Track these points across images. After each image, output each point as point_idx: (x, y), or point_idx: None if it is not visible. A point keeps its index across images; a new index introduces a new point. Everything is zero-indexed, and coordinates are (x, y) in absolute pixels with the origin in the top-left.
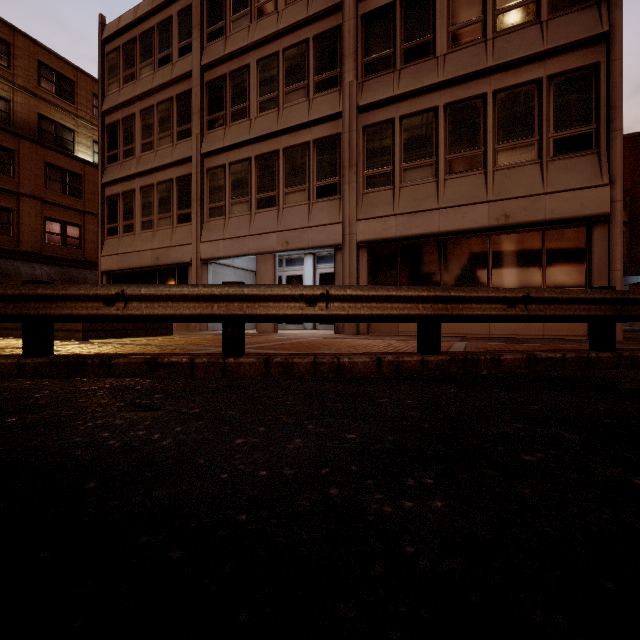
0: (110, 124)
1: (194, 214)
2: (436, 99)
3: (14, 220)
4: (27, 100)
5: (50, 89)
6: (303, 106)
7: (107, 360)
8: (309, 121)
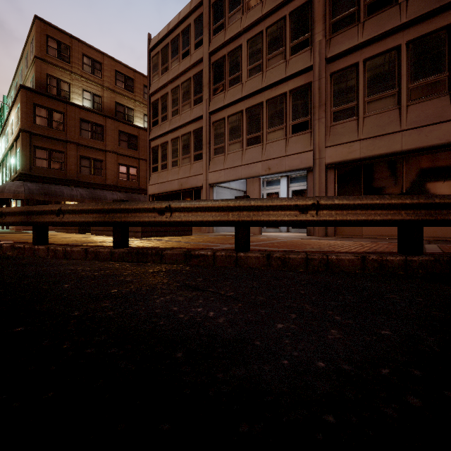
0: (154, 101)
1: (204, 154)
2: (398, 39)
3: (103, 166)
4: (110, 95)
5: (121, 86)
6: (281, 66)
7: (160, 251)
8: (286, 77)
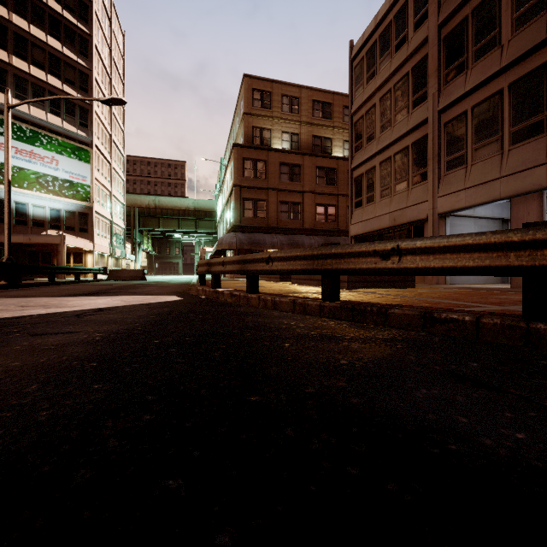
0: (356, 121)
1: (430, 172)
2: None
3: (301, 209)
4: (307, 129)
5: (318, 116)
6: None
7: (383, 309)
8: None
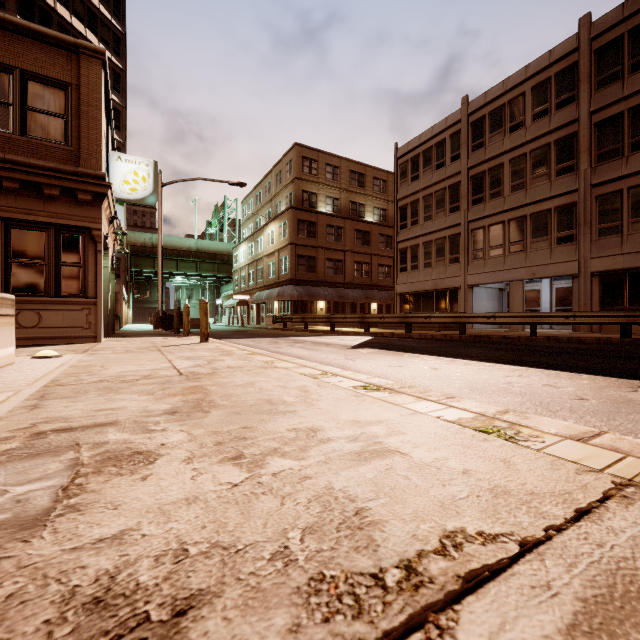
0: (401, 206)
1: (462, 258)
2: None
3: (343, 266)
4: (345, 195)
5: (354, 184)
6: (546, 186)
7: (488, 336)
8: (551, 196)
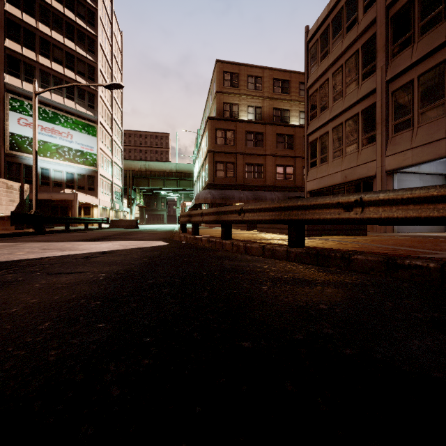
0: (311, 94)
1: (378, 134)
2: None
3: (263, 170)
4: (268, 103)
5: (278, 91)
6: None
7: (347, 255)
8: None
